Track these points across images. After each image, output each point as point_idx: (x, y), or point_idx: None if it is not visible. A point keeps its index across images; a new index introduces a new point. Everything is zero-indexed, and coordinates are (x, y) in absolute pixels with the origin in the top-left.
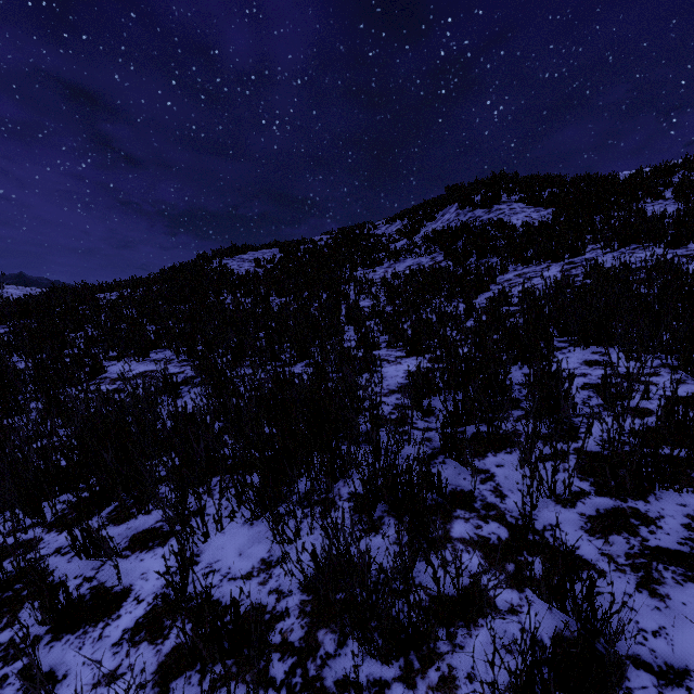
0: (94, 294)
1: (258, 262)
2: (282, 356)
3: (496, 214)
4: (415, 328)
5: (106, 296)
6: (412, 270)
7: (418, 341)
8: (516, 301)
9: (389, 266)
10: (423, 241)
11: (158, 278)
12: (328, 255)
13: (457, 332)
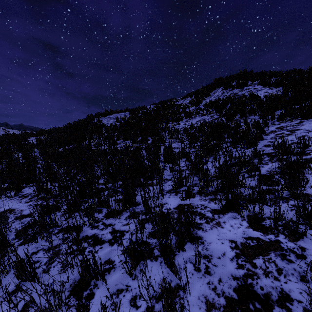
0: (24, 138)
1: (117, 119)
2: (114, 197)
3: (246, 91)
4: (226, 180)
5: (32, 139)
6: (201, 123)
7: (233, 198)
8: (296, 151)
9: (187, 121)
10: (204, 107)
11: (63, 128)
12: (153, 115)
13: (260, 182)
